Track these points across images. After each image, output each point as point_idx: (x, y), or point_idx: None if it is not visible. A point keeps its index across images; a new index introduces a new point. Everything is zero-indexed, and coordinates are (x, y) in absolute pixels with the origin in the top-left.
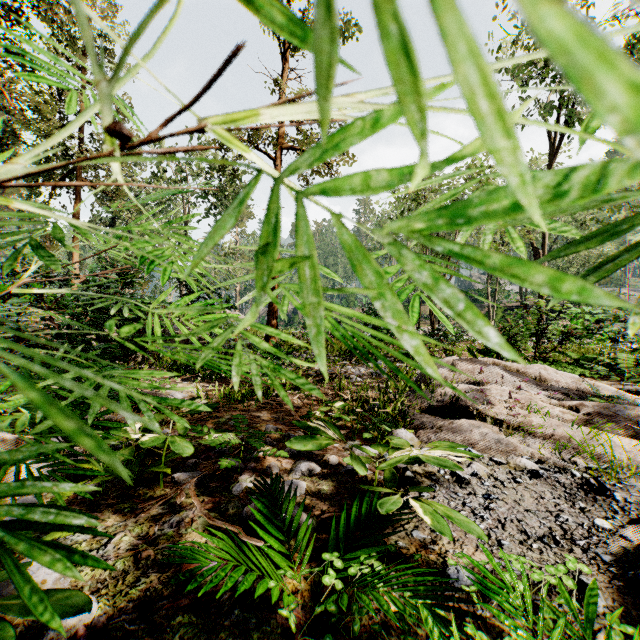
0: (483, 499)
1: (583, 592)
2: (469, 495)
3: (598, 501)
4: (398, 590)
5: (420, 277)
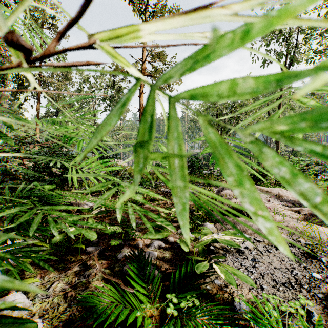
0: (251, 261)
1: (309, 316)
2: (244, 259)
3: (313, 262)
4: (209, 319)
5: (260, 157)
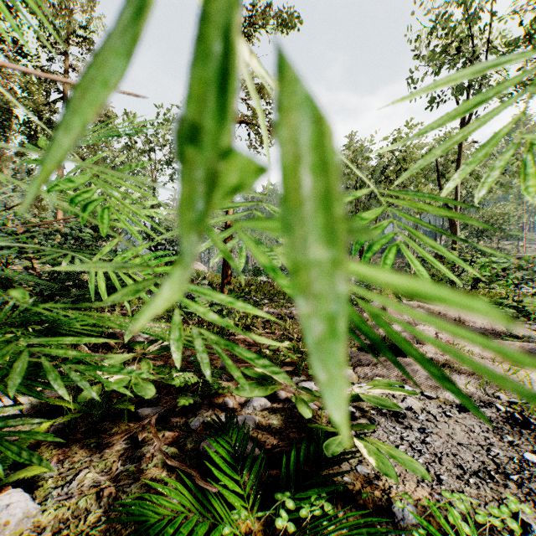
0: (419, 433)
1: (524, 531)
2: (406, 429)
3: (523, 435)
4: None
5: None
